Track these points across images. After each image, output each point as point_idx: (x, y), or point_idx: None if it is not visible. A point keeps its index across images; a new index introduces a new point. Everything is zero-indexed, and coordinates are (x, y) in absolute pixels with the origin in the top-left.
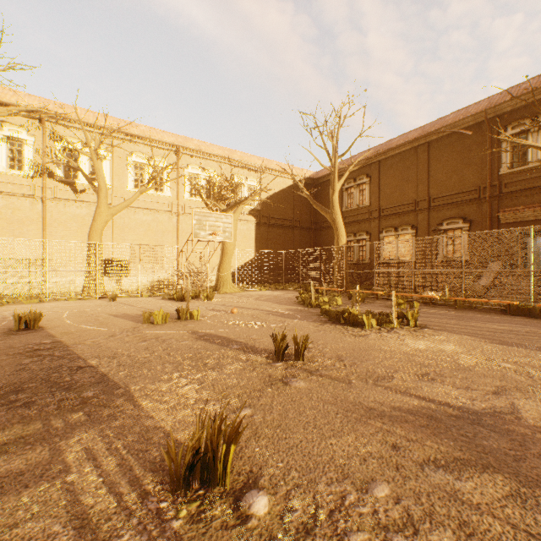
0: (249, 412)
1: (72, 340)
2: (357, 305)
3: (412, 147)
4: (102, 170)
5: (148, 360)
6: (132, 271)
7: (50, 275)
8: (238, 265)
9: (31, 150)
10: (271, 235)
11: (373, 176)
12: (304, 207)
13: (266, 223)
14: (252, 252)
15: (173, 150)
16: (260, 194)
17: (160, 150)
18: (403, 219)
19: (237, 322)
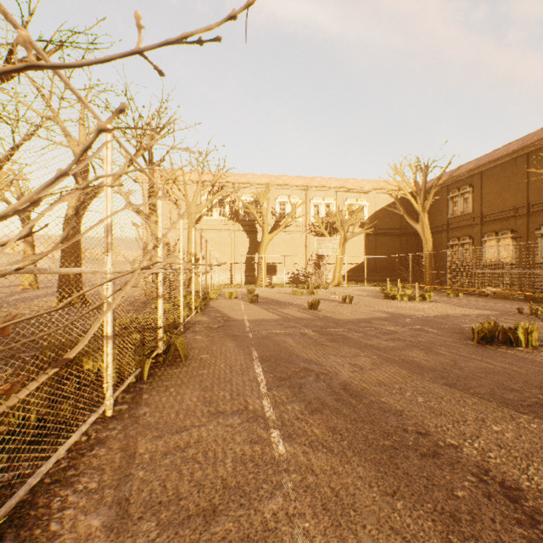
0: (326, 307)
1: (270, 297)
2: (399, 290)
3: (511, 158)
4: (265, 213)
5: (298, 301)
6: (278, 272)
7: (237, 274)
8: (350, 267)
9: (228, 204)
10: (379, 242)
11: (475, 185)
12: (411, 216)
13: (374, 233)
14: (361, 257)
15: (303, 189)
16: (369, 211)
17: (294, 191)
18: (504, 224)
19: (335, 296)
